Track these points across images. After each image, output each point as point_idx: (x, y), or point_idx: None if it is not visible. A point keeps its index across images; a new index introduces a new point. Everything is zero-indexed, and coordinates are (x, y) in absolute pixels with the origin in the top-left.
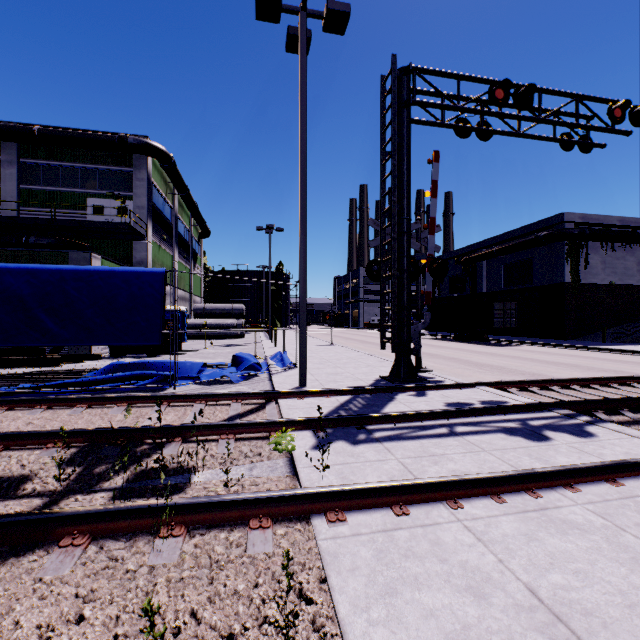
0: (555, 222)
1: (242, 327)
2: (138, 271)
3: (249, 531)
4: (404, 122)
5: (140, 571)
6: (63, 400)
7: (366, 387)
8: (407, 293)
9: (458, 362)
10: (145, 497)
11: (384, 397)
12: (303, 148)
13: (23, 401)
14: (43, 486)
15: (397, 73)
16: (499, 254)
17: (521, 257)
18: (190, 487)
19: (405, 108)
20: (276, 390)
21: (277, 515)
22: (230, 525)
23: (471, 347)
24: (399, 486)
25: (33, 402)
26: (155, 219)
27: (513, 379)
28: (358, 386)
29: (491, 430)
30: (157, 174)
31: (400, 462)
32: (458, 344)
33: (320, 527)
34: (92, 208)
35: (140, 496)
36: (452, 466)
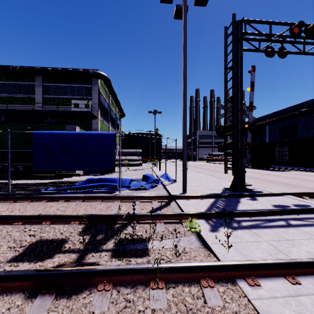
0: (311, 103)
1: (140, 160)
2: (102, 133)
3: (203, 288)
4: (239, 50)
5: (148, 313)
6: (71, 197)
7: (222, 194)
8: (240, 143)
9: (260, 180)
10: (129, 257)
11: (233, 200)
12: (185, 67)
13: (53, 197)
14: (73, 246)
15: (235, 24)
16: (276, 122)
17: (289, 123)
18: (150, 252)
19: (239, 42)
20: (174, 195)
21: (214, 277)
22: (188, 282)
23: (263, 171)
24: (287, 263)
25: (58, 198)
26: (101, 109)
27: (299, 191)
28: (215, 193)
29: (313, 224)
30: (102, 87)
31: (269, 243)
32: (254, 170)
33: (246, 289)
34: (74, 105)
35: (126, 256)
36: (305, 248)
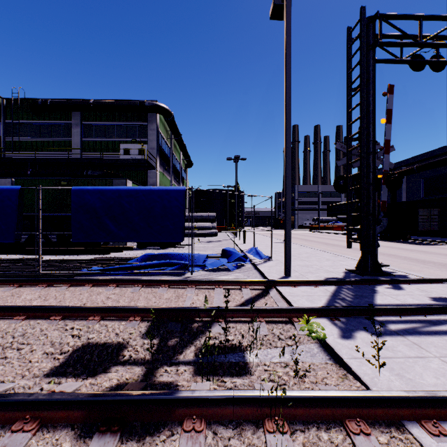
0: None
1: (215, 228)
2: (167, 189)
3: (352, 436)
4: (370, 61)
5: None
6: (125, 281)
7: (346, 279)
8: (373, 202)
9: (399, 258)
10: (221, 375)
11: (365, 289)
12: (288, 90)
13: (101, 280)
14: (136, 354)
15: (365, 21)
16: (419, 170)
17: (440, 172)
18: (252, 368)
19: (371, 50)
20: (274, 279)
21: (368, 417)
22: (324, 423)
23: (399, 245)
24: None
25: (107, 281)
26: (161, 156)
27: None
28: (334, 277)
29: None
30: (162, 126)
31: (443, 361)
32: (386, 243)
33: (426, 440)
34: (123, 150)
35: (216, 374)
36: None
